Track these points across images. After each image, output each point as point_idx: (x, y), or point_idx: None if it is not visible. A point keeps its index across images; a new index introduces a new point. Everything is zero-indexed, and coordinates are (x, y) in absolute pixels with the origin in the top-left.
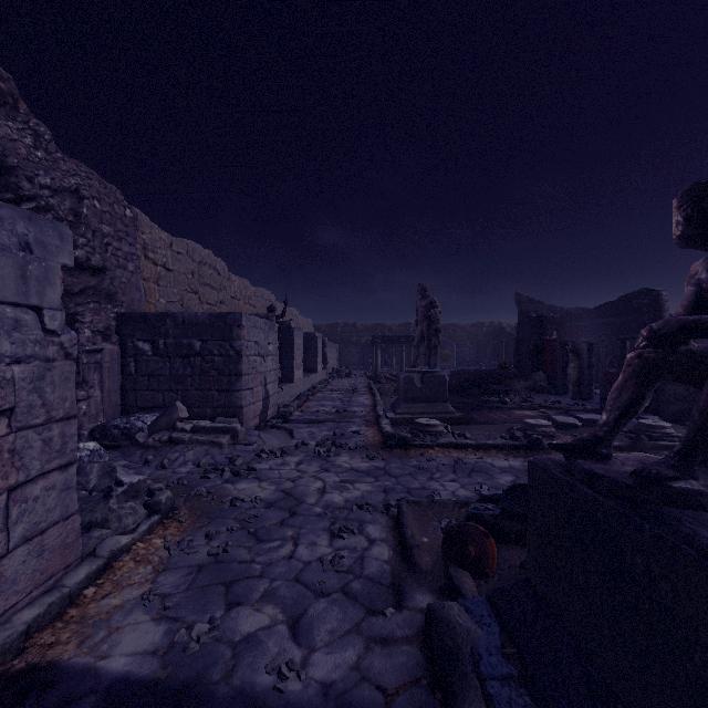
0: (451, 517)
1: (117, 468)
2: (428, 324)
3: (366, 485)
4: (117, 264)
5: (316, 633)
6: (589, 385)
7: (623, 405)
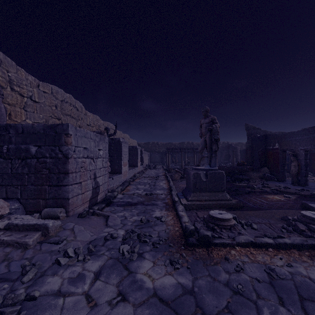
0: None
1: None
2: (210, 135)
3: None
4: None
5: None
6: (305, 176)
7: None
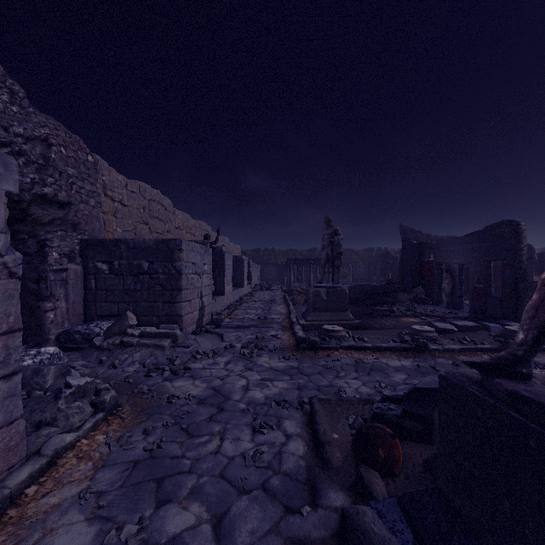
0: (357, 413)
1: (72, 369)
2: (332, 249)
3: (283, 382)
4: (81, 200)
5: (238, 534)
6: (460, 297)
7: (541, 324)
